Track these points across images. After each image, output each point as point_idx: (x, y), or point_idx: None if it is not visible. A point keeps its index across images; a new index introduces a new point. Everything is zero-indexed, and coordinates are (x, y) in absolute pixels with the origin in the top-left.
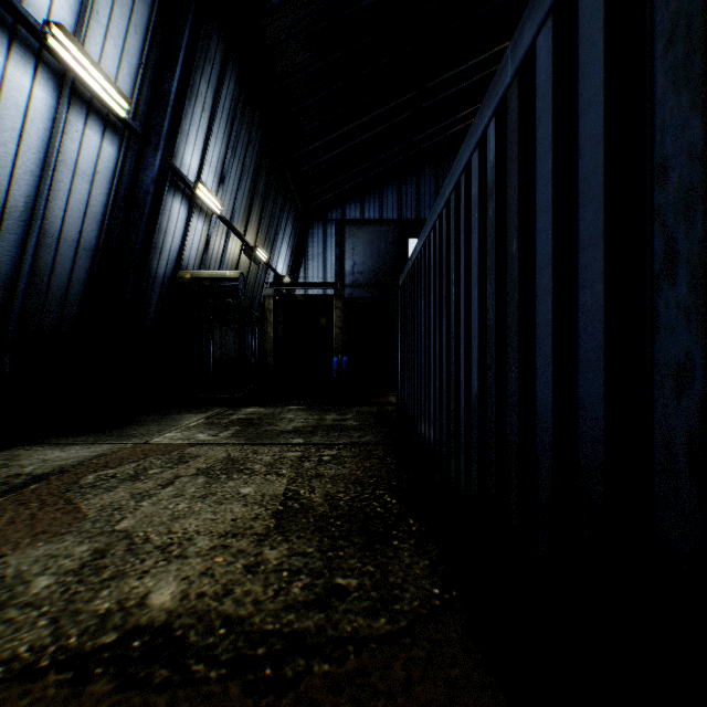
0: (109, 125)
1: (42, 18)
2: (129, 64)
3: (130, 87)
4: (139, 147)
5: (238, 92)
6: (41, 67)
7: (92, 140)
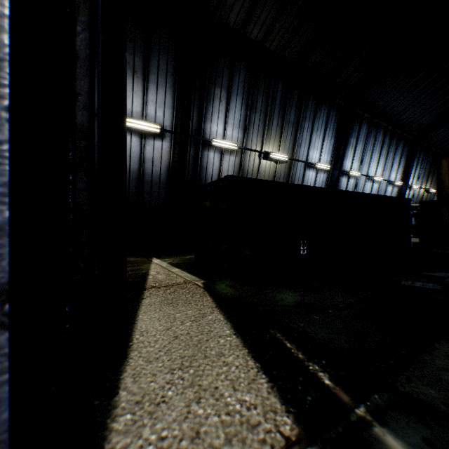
0: (396, 185)
1: (391, 179)
2: (400, 173)
3: (400, 177)
4: (400, 185)
5: (423, 154)
6: (390, 185)
7: (394, 189)
